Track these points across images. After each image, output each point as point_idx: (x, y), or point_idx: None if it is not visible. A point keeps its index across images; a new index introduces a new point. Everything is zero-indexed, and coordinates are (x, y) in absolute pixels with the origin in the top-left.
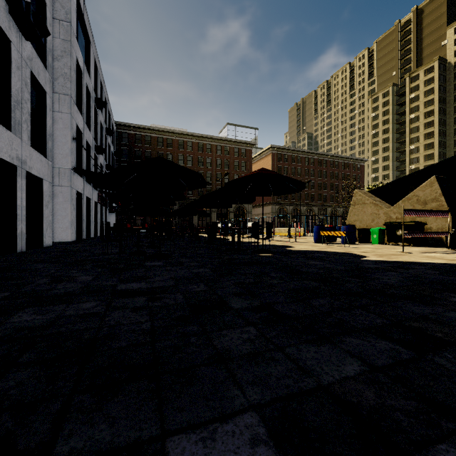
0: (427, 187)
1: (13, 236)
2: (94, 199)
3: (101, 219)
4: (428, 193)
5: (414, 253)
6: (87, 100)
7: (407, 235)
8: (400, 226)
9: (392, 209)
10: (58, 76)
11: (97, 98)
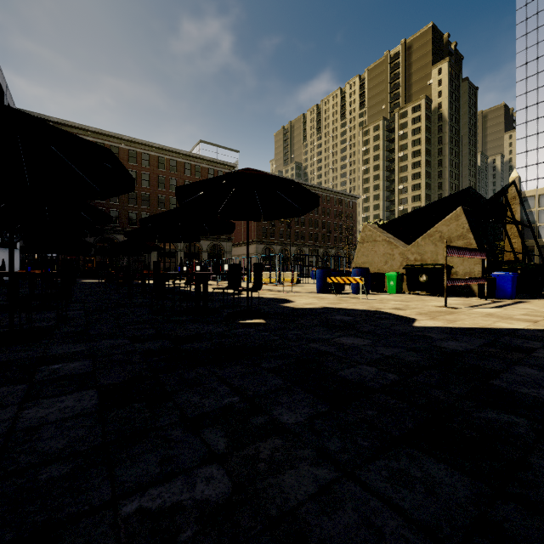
0: (453, 220)
1: None
2: None
3: None
4: (453, 228)
5: (461, 308)
6: None
7: (450, 282)
8: (423, 270)
9: (410, 249)
10: None
11: None
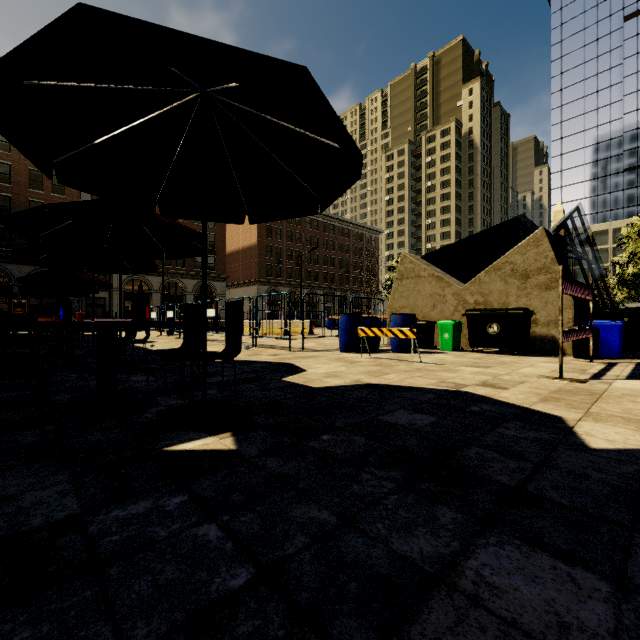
0: (530, 246)
1: None
2: None
3: None
4: (532, 258)
5: (588, 381)
6: None
7: (565, 337)
8: (494, 318)
9: (469, 287)
10: None
11: None
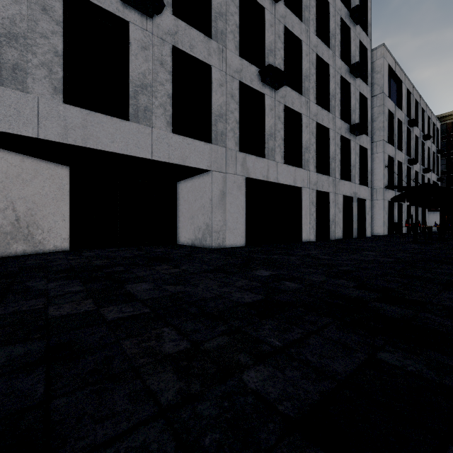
0: None
1: (351, 230)
2: (406, 203)
3: (416, 218)
4: None
5: None
6: (400, 128)
7: None
8: None
9: None
10: (375, 131)
11: (409, 121)
